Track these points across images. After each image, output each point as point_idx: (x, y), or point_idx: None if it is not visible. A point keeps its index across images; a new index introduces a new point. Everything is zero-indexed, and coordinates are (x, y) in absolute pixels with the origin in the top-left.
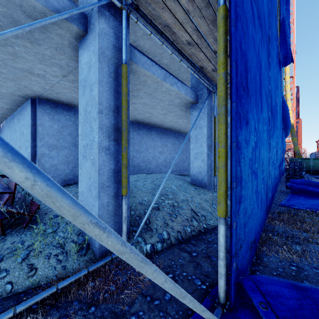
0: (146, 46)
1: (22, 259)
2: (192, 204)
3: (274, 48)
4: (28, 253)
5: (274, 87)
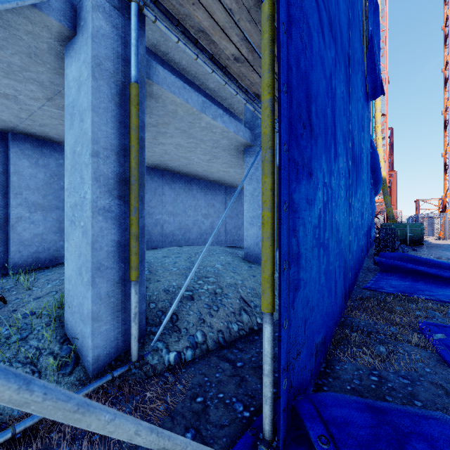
0: (183, 61)
1: None
2: (243, 289)
3: (357, 73)
4: None
5: (358, 127)
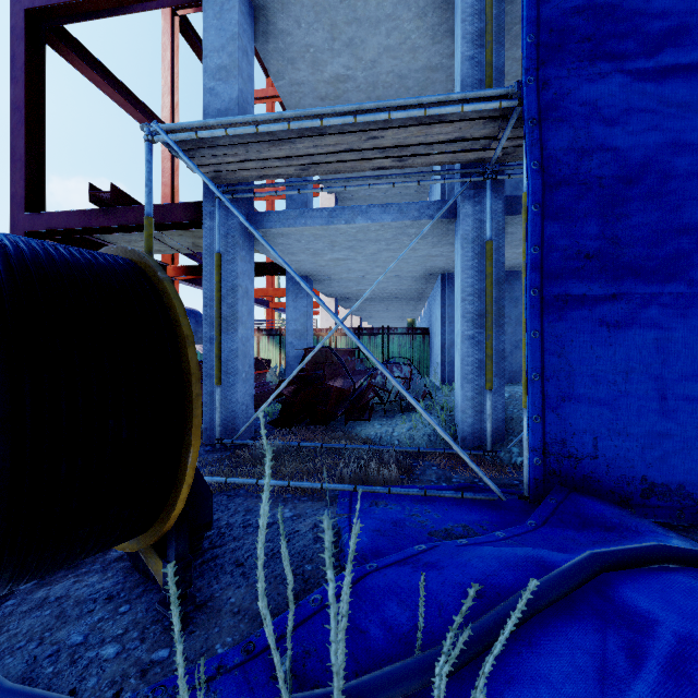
0: None
1: (407, 430)
2: None
3: None
4: (411, 428)
5: None
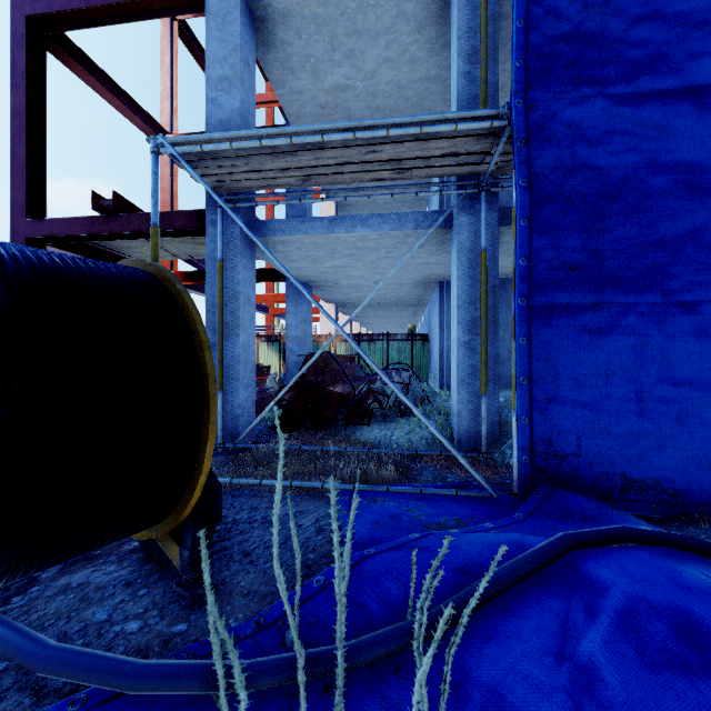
0: None
1: (405, 434)
2: None
3: None
4: (409, 431)
5: None
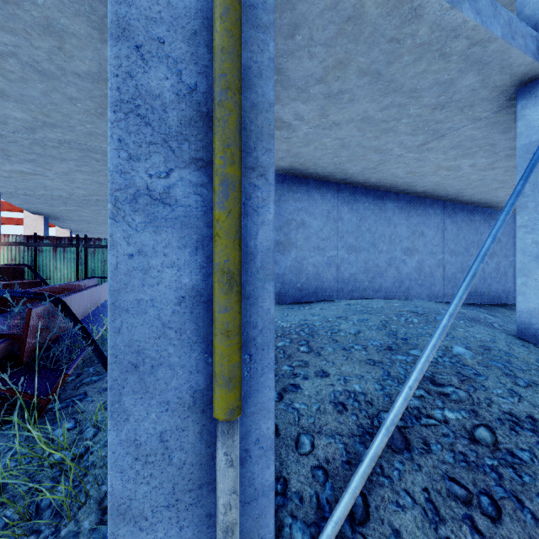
0: None
1: None
2: None
3: None
4: None
5: None
